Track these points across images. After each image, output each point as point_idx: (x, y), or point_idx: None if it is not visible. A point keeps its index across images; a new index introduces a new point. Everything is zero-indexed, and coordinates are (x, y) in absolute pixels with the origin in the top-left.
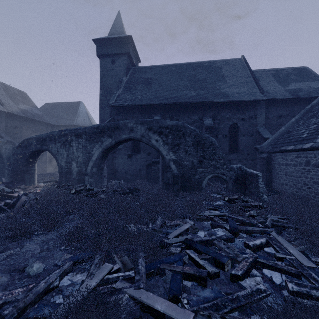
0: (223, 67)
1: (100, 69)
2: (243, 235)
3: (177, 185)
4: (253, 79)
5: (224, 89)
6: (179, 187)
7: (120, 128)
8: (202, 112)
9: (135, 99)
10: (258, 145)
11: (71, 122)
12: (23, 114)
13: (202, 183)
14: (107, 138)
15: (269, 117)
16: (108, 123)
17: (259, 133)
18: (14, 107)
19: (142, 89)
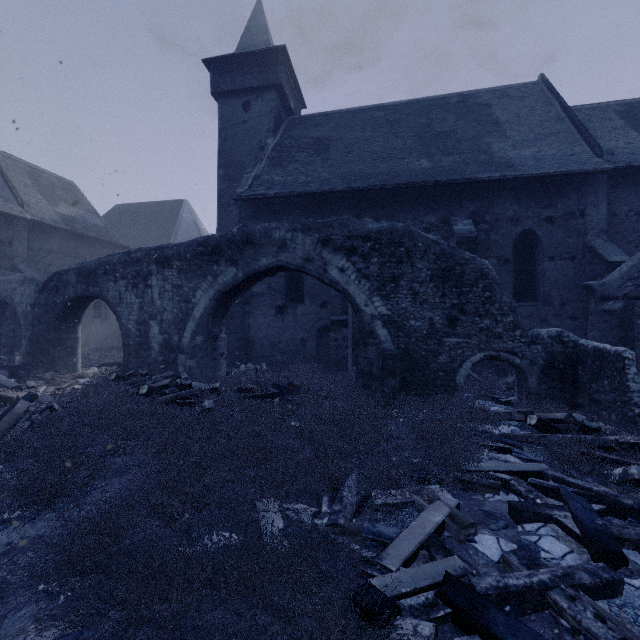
0: (495, 102)
1: (219, 124)
2: (633, 558)
3: (393, 378)
4: (574, 126)
5: (501, 152)
6: (397, 384)
7: (257, 242)
8: (447, 207)
9: (293, 183)
10: (594, 281)
11: (164, 241)
12: (65, 225)
13: (457, 375)
14: (227, 267)
15: (617, 213)
16: (230, 233)
17: (593, 251)
18: (48, 210)
19: (309, 162)
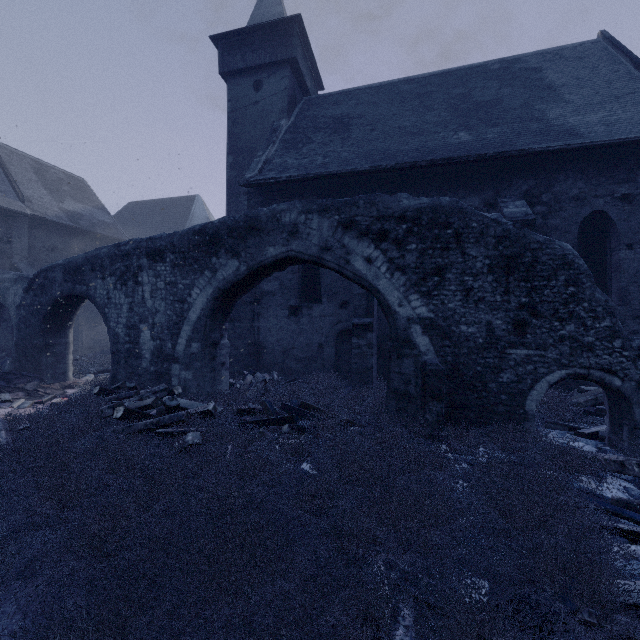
0: (547, 66)
1: (228, 106)
2: None
3: (438, 401)
4: None
5: (560, 119)
6: (443, 409)
7: (262, 228)
8: (493, 186)
9: (309, 166)
10: None
11: None
12: (69, 221)
13: (526, 399)
14: (228, 260)
15: None
16: (231, 218)
17: None
18: (52, 206)
19: (327, 142)
